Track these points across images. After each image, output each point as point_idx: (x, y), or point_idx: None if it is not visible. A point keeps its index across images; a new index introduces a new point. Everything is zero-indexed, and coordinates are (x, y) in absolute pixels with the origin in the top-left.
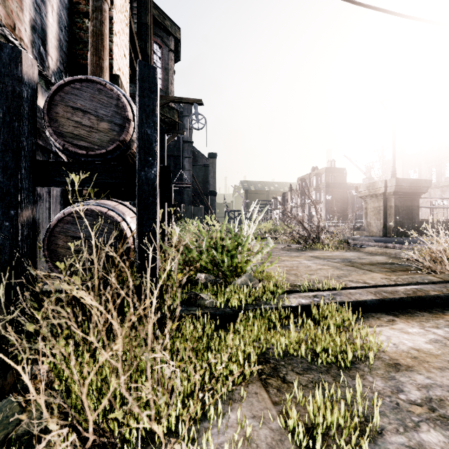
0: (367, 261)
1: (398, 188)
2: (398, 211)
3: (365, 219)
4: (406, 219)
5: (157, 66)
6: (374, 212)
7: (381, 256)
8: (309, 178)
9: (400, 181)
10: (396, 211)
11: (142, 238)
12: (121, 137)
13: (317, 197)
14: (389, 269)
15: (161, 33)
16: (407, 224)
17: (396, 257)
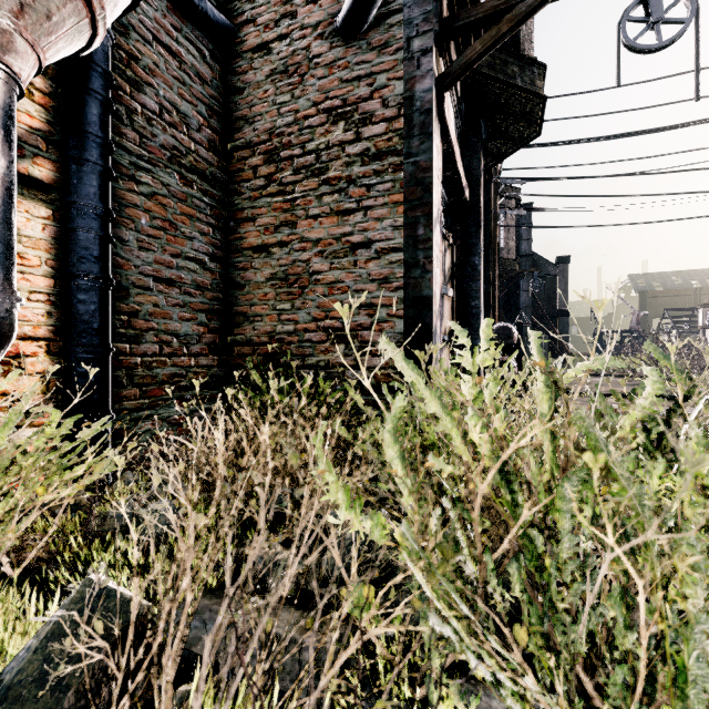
0: None
1: None
2: None
3: None
4: None
5: (500, 230)
6: None
7: None
8: None
9: None
10: None
11: (519, 368)
12: (512, 340)
13: None
14: None
15: (503, 201)
16: None
17: None
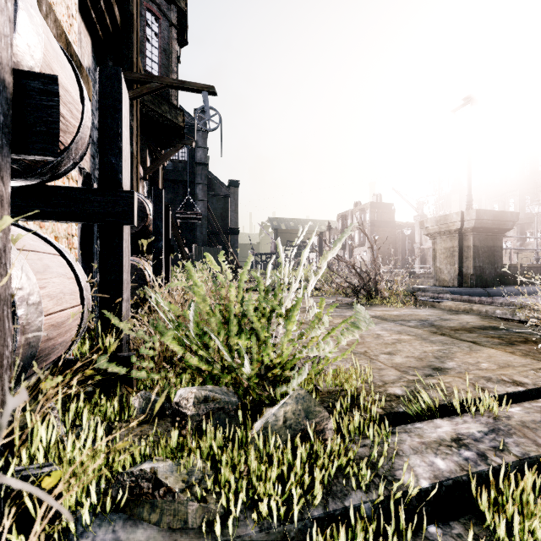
0: (457, 324)
1: (478, 222)
2: (477, 253)
3: (433, 263)
4: (487, 263)
5: (152, 45)
6: (446, 254)
7: (468, 315)
8: (350, 215)
9: (482, 213)
10: (475, 253)
11: None
12: None
13: (360, 238)
14: (501, 340)
15: None
16: (488, 270)
17: (489, 317)
